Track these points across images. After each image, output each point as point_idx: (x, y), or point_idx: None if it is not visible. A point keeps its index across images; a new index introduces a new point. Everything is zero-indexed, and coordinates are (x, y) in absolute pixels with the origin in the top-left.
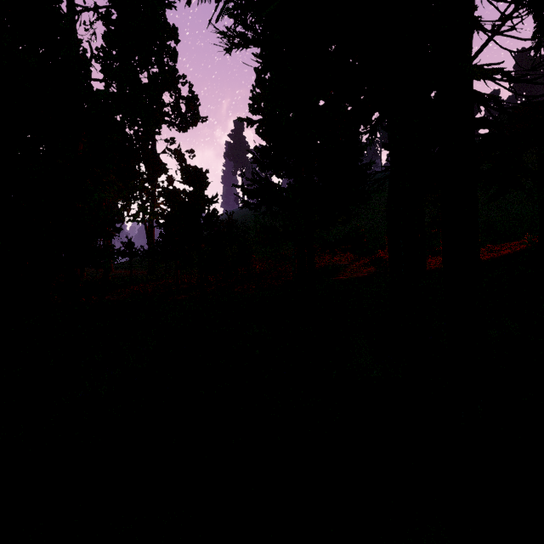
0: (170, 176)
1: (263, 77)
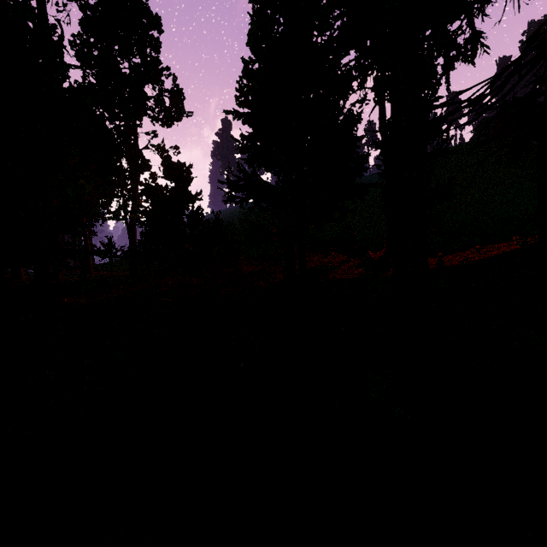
0: (153, 173)
1: (250, 68)
